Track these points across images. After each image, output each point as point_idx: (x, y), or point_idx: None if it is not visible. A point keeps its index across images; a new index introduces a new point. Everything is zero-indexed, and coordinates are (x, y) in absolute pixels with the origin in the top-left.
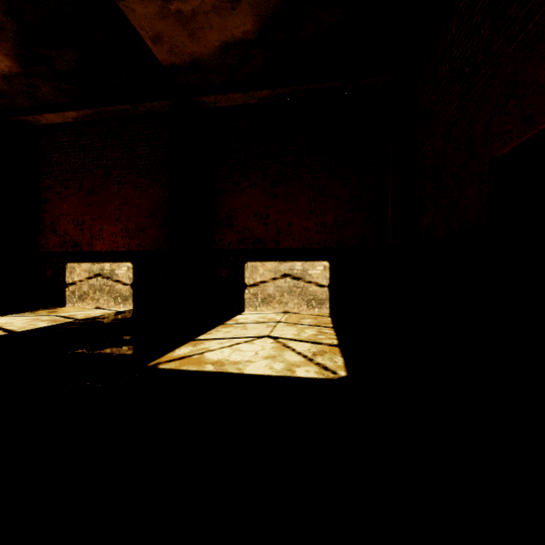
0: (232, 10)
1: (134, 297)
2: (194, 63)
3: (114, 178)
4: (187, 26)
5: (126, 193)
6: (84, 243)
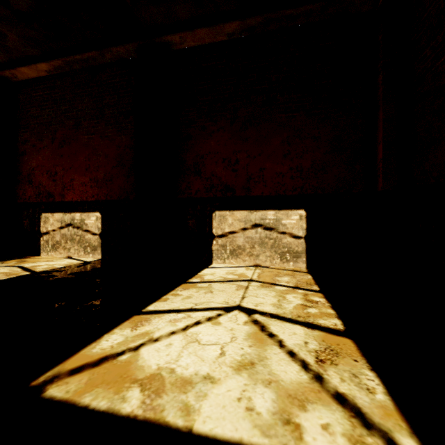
0: None
1: (103, 247)
2: None
3: (84, 128)
4: None
5: (95, 143)
6: (57, 194)
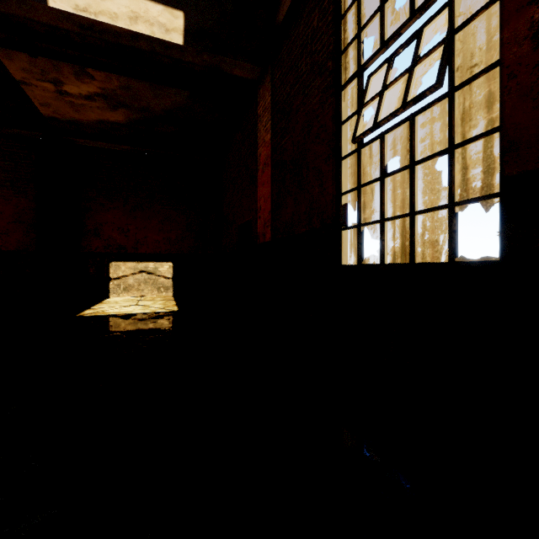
0: (111, 111)
1: None
2: (73, 121)
3: None
4: (75, 107)
5: None
6: None
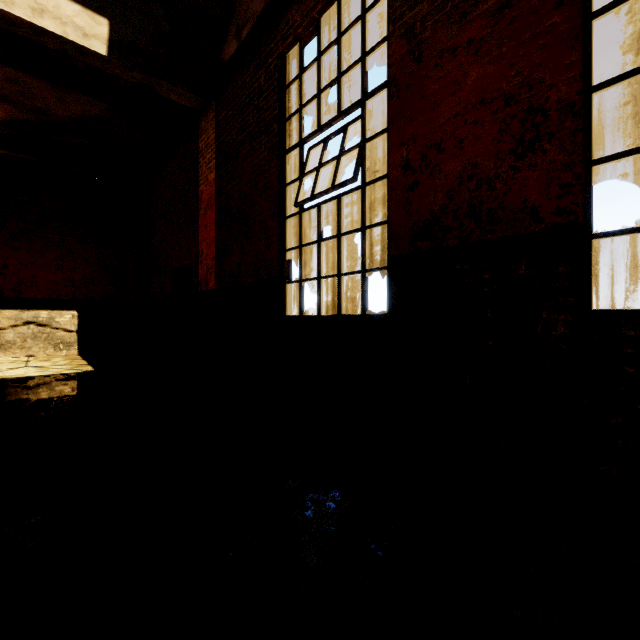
0: None
1: None
2: None
3: None
4: None
5: None
6: None
